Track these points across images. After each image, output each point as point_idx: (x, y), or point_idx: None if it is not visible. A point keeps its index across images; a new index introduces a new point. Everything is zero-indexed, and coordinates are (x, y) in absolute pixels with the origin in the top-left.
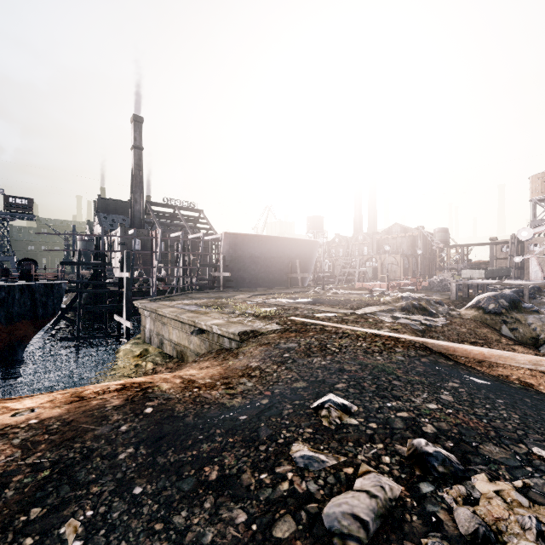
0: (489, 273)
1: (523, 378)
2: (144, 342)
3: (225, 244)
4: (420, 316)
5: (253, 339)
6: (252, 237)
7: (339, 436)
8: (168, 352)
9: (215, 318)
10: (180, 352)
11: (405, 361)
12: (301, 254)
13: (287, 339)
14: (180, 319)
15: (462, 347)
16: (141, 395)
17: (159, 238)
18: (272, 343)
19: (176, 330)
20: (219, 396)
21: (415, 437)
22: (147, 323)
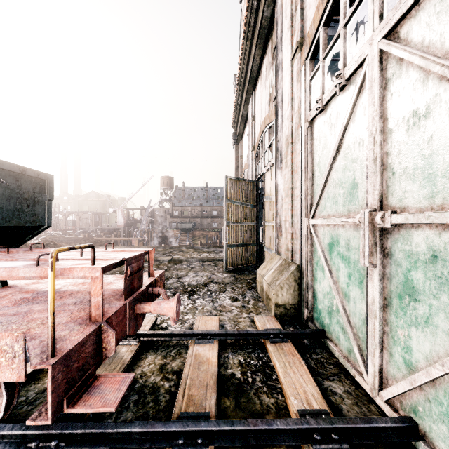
0: None
1: None
2: None
3: None
4: None
5: None
6: None
7: None
8: None
9: None
10: None
11: None
12: None
13: None
14: None
15: None
16: None
17: None
18: None
19: None
20: None
21: None
22: None
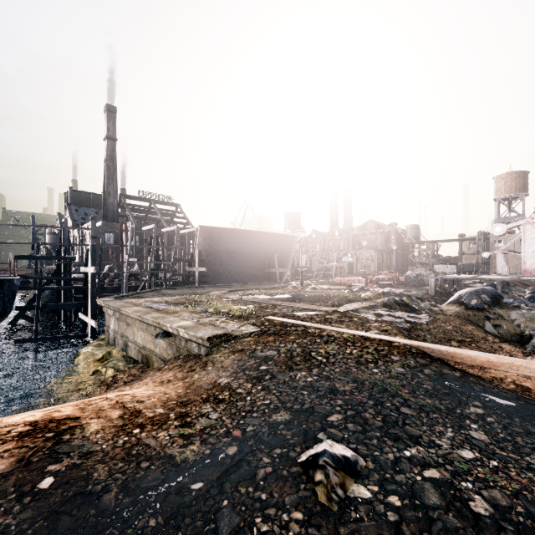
0: (460, 268)
1: (518, 381)
2: (108, 344)
3: (200, 238)
4: (403, 313)
5: (225, 343)
6: (229, 231)
7: (346, 530)
8: (132, 355)
9: (184, 319)
10: (145, 357)
11: (407, 374)
12: (279, 248)
13: (264, 344)
14: (145, 320)
15: (466, 353)
16: (48, 448)
17: (130, 230)
18: (247, 350)
19: (141, 332)
20: (167, 441)
21: (467, 527)
22: (111, 323)
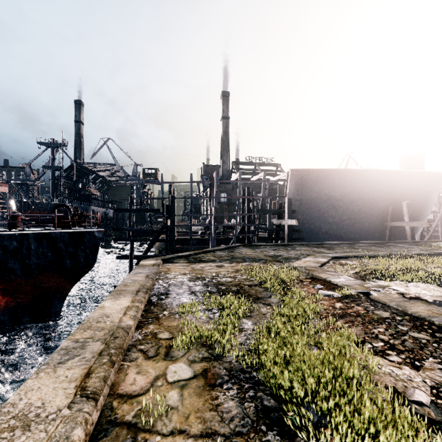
0: None
1: None
2: None
3: (292, 184)
4: None
5: None
6: (330, 172)
7: None
8: None
9: None
10: None
11: None
12: (409, 193)
13: None
14: None
15: None
16: None
17: (214, 181)
18: None
19: None
20: None
21: None
22: None
